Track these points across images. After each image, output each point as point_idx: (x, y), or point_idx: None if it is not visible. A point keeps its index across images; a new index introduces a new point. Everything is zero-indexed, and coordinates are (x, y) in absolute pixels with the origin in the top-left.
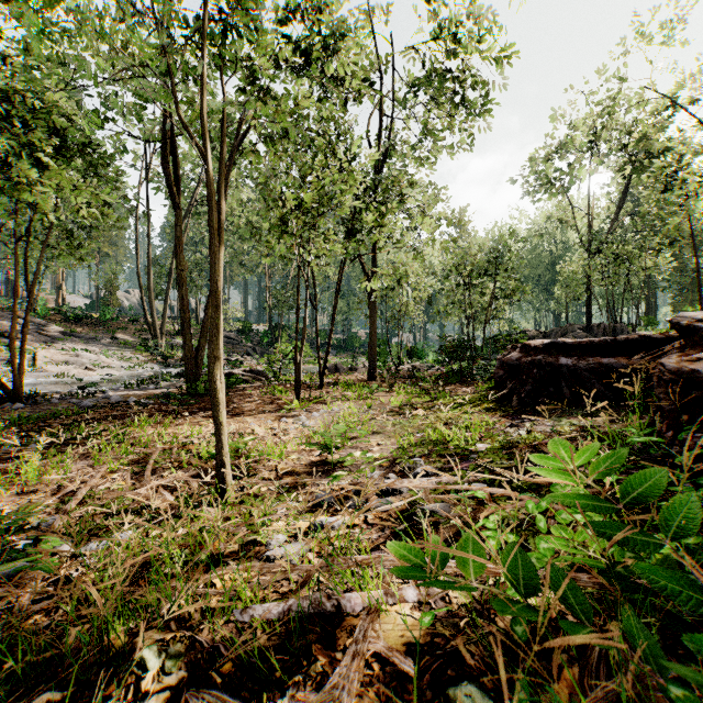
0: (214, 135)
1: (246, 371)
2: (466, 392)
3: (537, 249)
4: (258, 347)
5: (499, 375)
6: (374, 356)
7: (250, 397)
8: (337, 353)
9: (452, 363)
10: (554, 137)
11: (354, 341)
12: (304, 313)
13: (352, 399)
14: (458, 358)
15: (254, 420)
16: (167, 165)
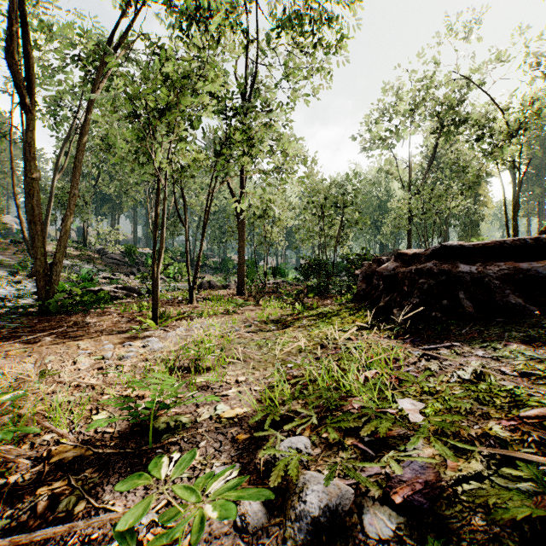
0: (87, 59)
1: (118, 288)
2: (325, 305)
3: (368, 195)
4: (142, 268)
5: (362, 288)
6: (242, 273)
7: (109, 314)
8: (214, 273)
9: (310, 279)
10: (384, 105)
11: (228, 263)
12: (162, 222)
13: (217, 314)
14: (316, 275)
15: (90, 345)
16: (9, 58)
